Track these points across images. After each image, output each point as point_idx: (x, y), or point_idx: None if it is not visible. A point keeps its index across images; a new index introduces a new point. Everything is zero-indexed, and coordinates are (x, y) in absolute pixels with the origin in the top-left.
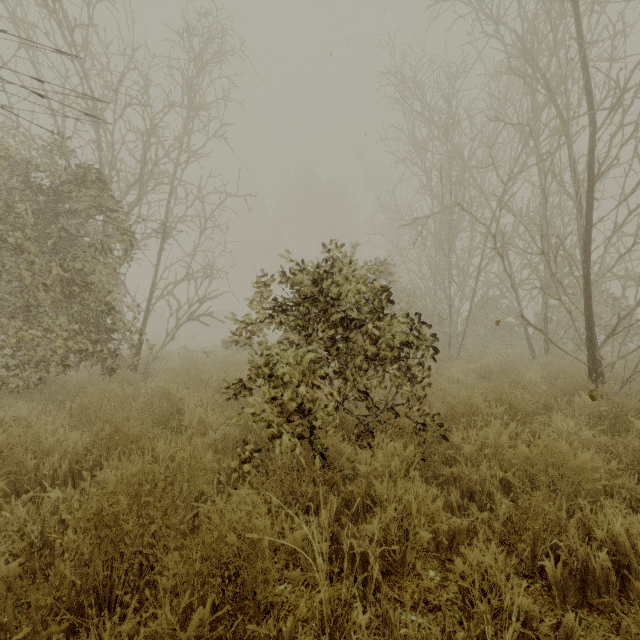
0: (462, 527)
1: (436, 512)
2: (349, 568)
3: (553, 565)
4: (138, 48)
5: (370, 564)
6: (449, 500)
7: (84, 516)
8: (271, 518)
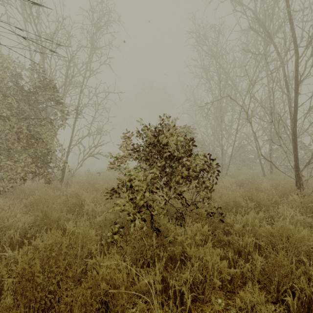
0: (236, 273)
1: (223, 267)
2: (172, 298)
3: (291, 299)
4: (64, 18)
5: (184, 296)
6: (227, 255)
7: (12, 275)
8: (127, 271)
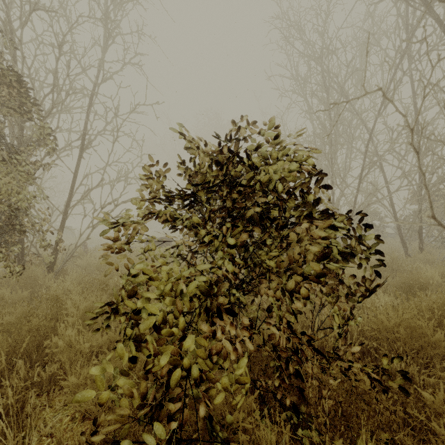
0: None
1: None
2: None
3: None
4: None
5: None
6: None
7: None
8: None
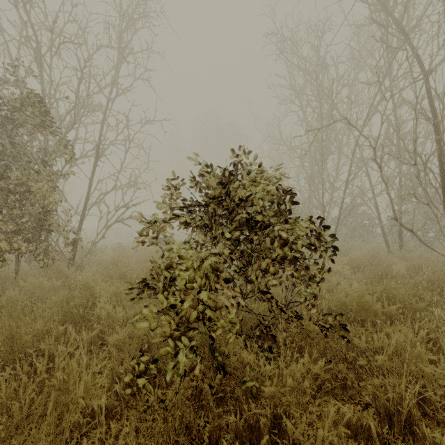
0: None
1: None
2: None
3: None
4: (77, 5)
5: None
6: (364, 422)
7: None
8: None
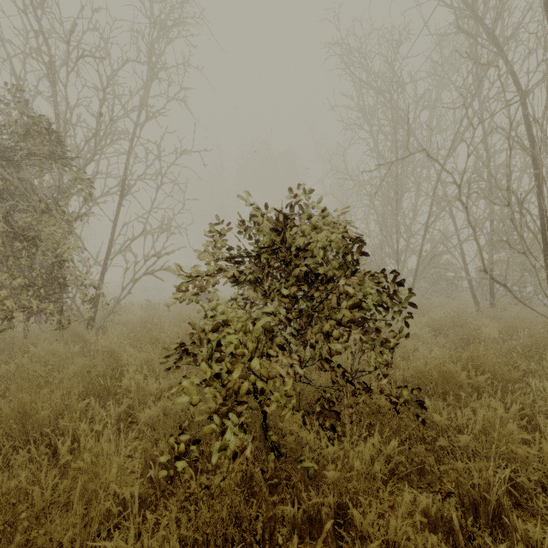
0: None
1: None
2: None
3: None
4: (98, 10)
5: None
6: (445, 513)
7: None
8: None
